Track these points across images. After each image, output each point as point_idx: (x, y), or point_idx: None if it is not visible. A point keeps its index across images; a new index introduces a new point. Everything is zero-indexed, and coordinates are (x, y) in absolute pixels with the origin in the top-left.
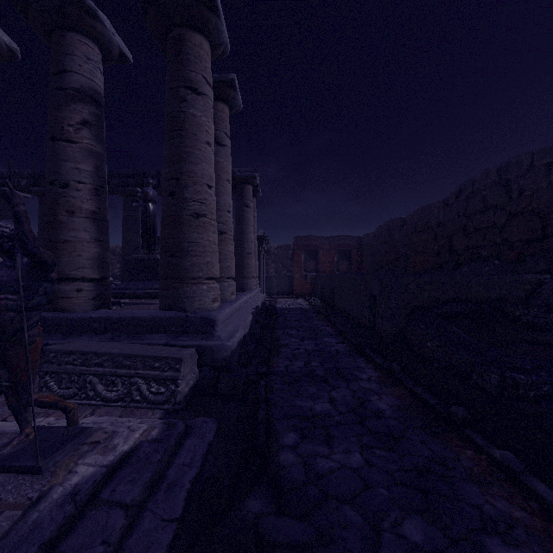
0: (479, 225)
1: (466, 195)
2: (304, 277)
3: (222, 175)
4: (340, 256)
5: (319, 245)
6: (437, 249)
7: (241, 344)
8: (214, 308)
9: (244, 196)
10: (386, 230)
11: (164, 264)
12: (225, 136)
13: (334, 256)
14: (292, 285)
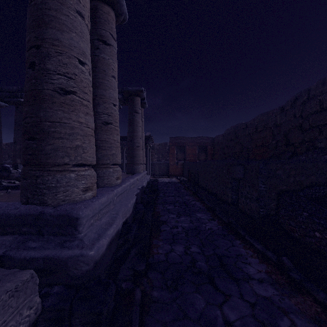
0: (316, 123)
1: (302, 101)
2: (176, 164)
3: (107, 71)
4: (199, 150)
5: (186, 143)
6: (275, 143)
7: (119, 234)
8: (86, 198)
9: (134, 105)
10: (232, 132)
11: (22, 148)
12: (110, 37)
13: (196, 150)
14: (168, 169)
